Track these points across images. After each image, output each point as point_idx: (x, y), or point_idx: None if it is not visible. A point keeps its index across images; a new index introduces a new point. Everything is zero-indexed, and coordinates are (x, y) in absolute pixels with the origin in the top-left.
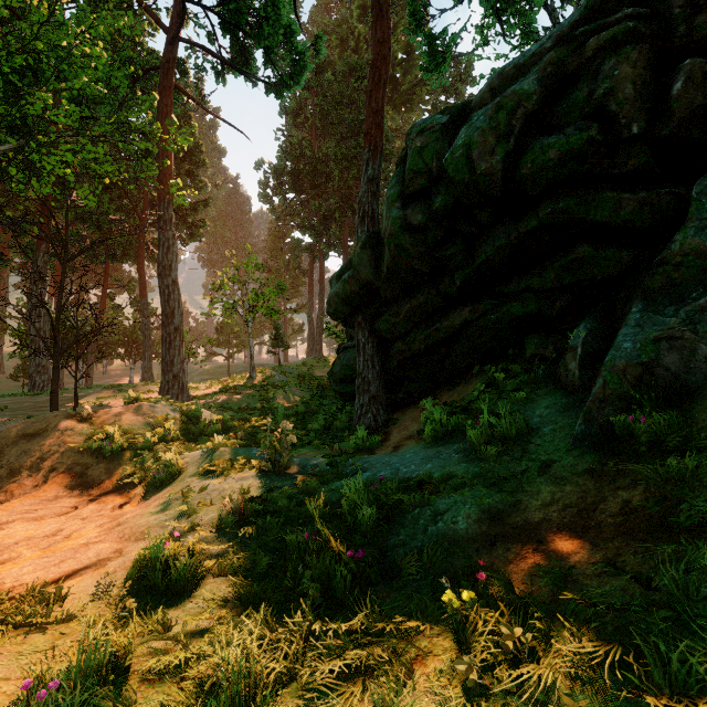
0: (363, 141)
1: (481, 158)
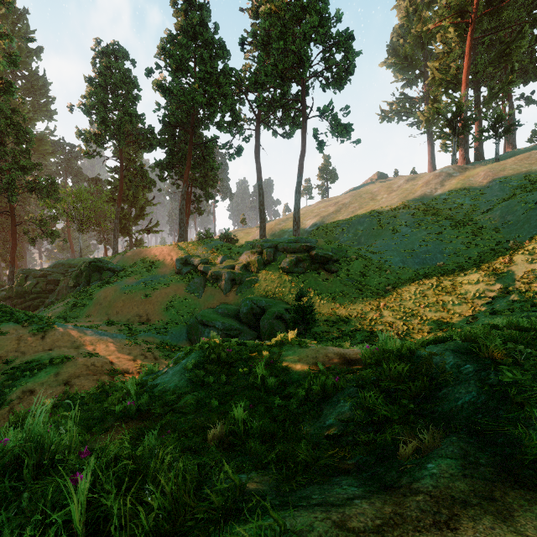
0: (10, 263)
1: (28, 289)
